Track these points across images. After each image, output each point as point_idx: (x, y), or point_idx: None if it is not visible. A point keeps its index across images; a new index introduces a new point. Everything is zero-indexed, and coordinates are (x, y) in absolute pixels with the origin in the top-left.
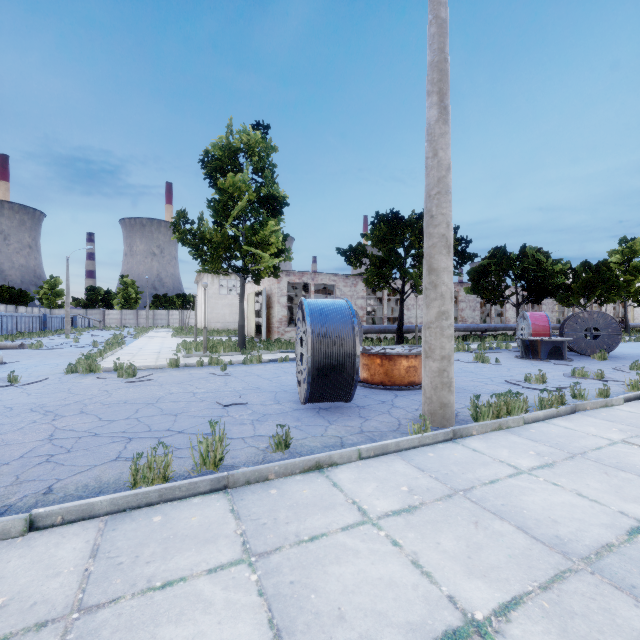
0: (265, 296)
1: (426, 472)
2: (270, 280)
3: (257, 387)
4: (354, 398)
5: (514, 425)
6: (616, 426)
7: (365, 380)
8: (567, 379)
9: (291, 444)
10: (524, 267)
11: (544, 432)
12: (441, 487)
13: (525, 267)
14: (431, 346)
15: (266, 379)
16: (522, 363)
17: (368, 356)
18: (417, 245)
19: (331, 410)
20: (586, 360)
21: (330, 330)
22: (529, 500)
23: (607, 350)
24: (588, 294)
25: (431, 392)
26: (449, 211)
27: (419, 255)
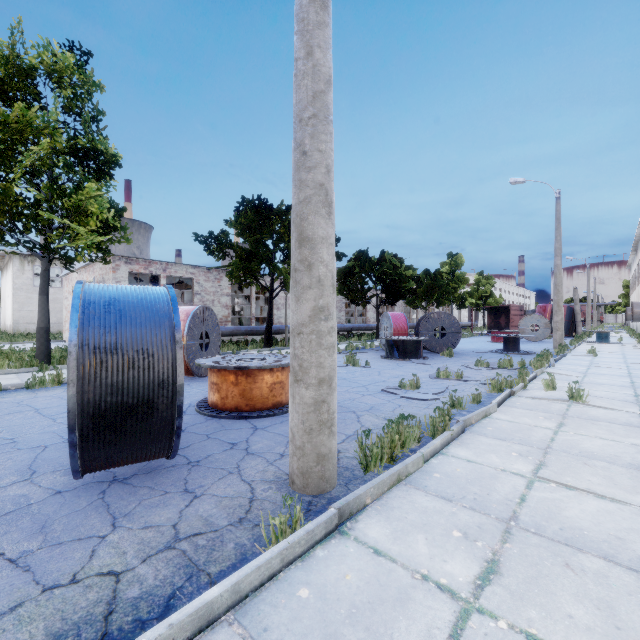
0: None
1: None
2: (103, 268)
3: (12, 439)
4: (188, 443)
5: (414, 469)
6: (512, 448)
7: (214, 405)
8: (434, 381)
9: None
10: (383, 271)
11: (451, 476)
12: None
13: (384, 271)
14: (303, 363)
15: (46, 417)
16: (389, 364)
17: (218, 371)
18: (287, 238)
19: (134, 482)
20: (438, 357)
21: (124, 340)
22: None
23: (451, 347)
24: (428, 298)
25: (303, 438)
26: (330, 149)
27: (289, 249)
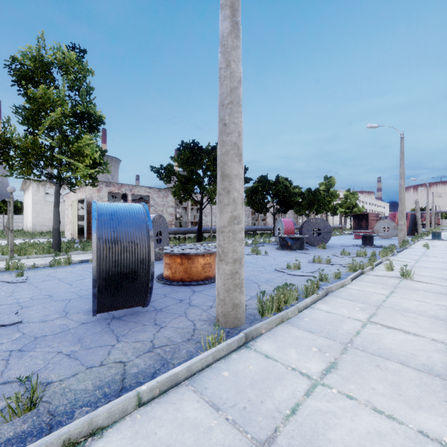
0: (86, 203)
1: (221, 412)
2: (91, 189)
3: (49, 295)
4: (154, 299)
5: (292, 315)
6: (357, 305)
7: (167, 277)
8: (311, 264)
9: (47, 393)
10: (278, 189)
11: (315, 320)
12: (240, 442)
13: (278, 189)
14: (224, 249)
15: (66, 283)
16: (281, 253)
17: (170, 256)
18: (212, 168)
19: (125, 319)
20: (315, 249)
21: (121, 235)
22: (338, 439)
23: (325, 242)
24: (310, 208)
25: (224, 294)
26: (240, 121)
27: (213, 176)
